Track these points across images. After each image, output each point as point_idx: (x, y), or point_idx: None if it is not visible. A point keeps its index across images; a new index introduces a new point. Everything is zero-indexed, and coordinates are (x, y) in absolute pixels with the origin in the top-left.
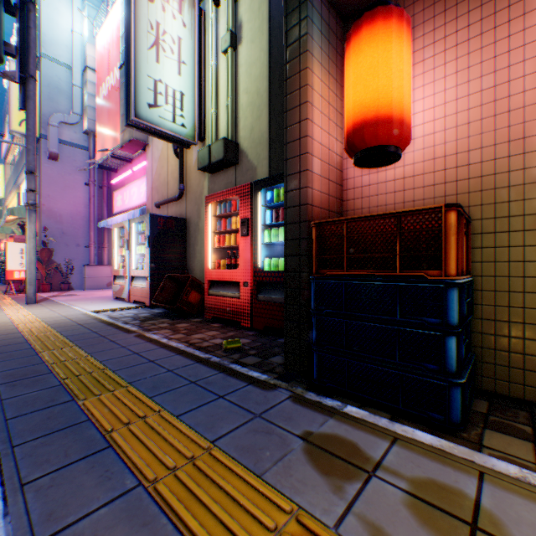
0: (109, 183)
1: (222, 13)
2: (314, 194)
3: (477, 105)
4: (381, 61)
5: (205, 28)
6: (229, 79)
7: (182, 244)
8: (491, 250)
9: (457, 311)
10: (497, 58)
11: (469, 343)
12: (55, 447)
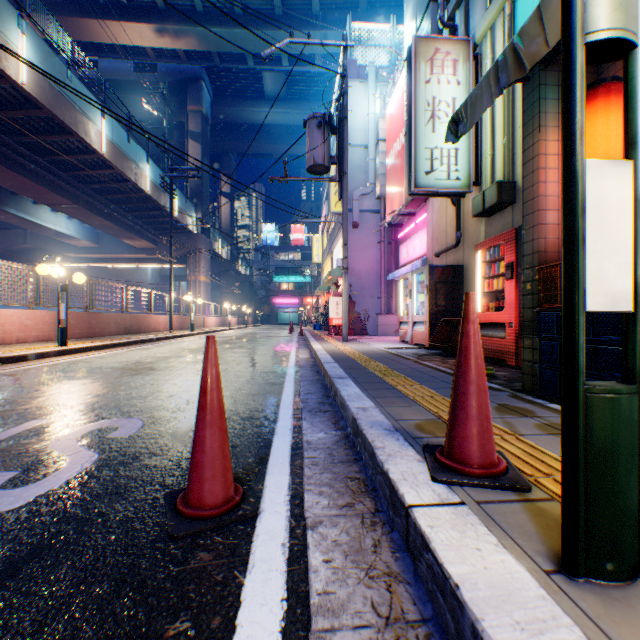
0: (395, 239)
1: (497, 51)
2: (547, 242)
3: None
4: (585, 136)
5: (480, 72)
6: (504, 118)
7: (458, 290)
8: None
9: None
10: None
11: None
12: (374, 385)
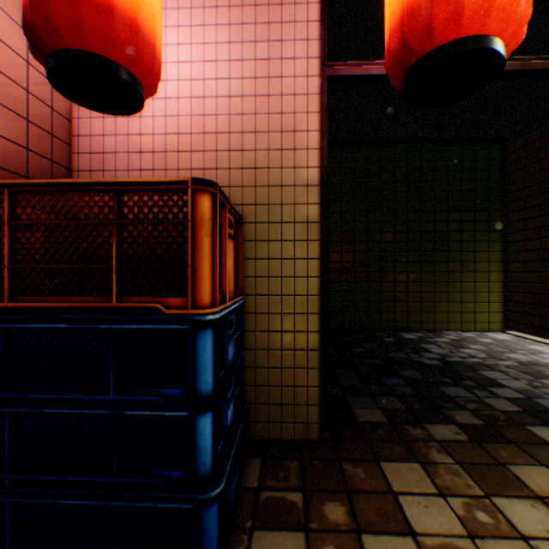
0: None
1: None
2: None
3: (253, 76)
4: None
5: None
6: None
7: None
8: (266, 263)
9: (214, 367)
10: (271, 25)
11: (242, 388)
12: None
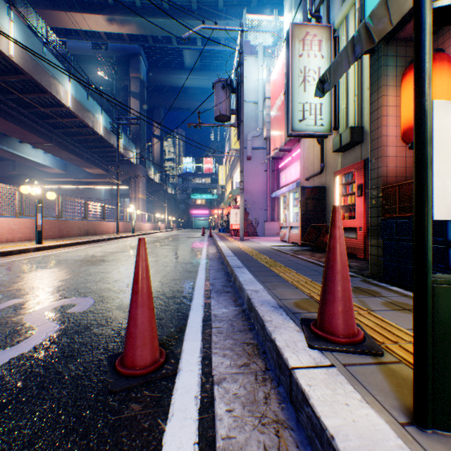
0: (277, 168)
1: (350, 34)
2: (388, 169)
3: None
4: None
5: (338, 49)
6: (355, 81)
7: (322, 204)
8: None
9: None
10: None
11: None
12: (263, 273)
